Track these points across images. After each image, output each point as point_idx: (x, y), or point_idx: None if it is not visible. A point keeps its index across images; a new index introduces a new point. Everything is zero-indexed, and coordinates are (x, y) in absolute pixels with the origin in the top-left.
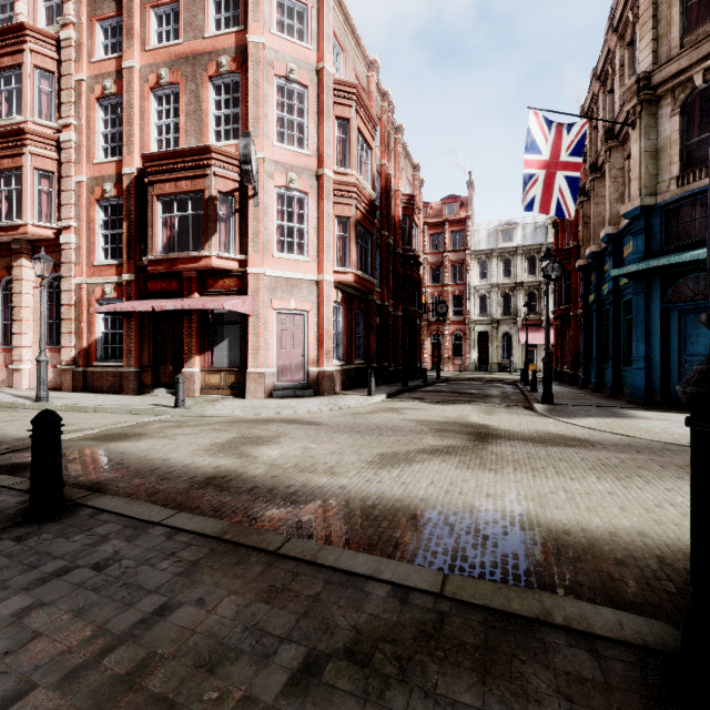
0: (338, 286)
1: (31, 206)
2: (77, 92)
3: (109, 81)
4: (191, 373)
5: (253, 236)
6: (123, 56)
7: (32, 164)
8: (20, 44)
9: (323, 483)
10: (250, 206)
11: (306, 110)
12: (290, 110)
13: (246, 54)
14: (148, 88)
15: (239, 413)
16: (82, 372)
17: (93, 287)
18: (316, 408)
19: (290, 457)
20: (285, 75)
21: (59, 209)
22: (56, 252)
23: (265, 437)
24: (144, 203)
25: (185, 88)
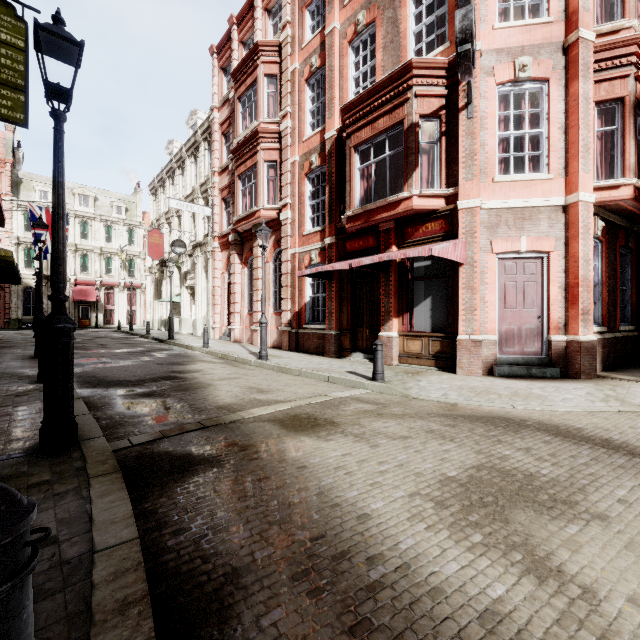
0: (596, 212)
1: (262, 194)
2: (291, 82)
3: (314, 57)
4: (388, 337)
5: (465, 159)
6: (325, 24)
7: (263, 158)
8: (255, 62)
9: None
10: (461, 121)
11: None
12: None
13: None
14: (346, 43)
15: (454, 397)
16: (295, 333)
17: (303, 256)
18: (587, 404)
19: None
20: None
21: (280, 191)
22: (278, 230)
23: (547, 482)
24: (343, 163)
25: (382, 20)
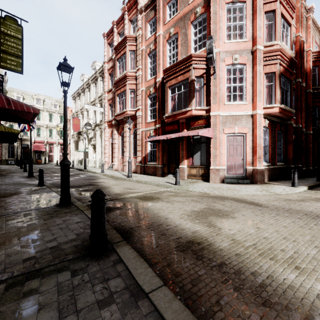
0: (266, 117)
1: (128, 104)
2: (141, 55)
3: (151, 45)
4: (183, 168)
5: (213, 95)
6: (156, 31)
7: (128, 88)
8: (125, 44)
9: (291, 280)
10: (211, 80)
11: (244, 15)
12: (233, 22)
13: (209, 0)
14: (165, 41)
15: (206, 190)
16: (143, 166)
17: (146, 132)
18: (254, 192)
19: (246, 235)
20: (231, 1)
21: (136, 103)
22: (135, 120)
23: (224, 211)
24: (164, 92)
25: (180, 33)
